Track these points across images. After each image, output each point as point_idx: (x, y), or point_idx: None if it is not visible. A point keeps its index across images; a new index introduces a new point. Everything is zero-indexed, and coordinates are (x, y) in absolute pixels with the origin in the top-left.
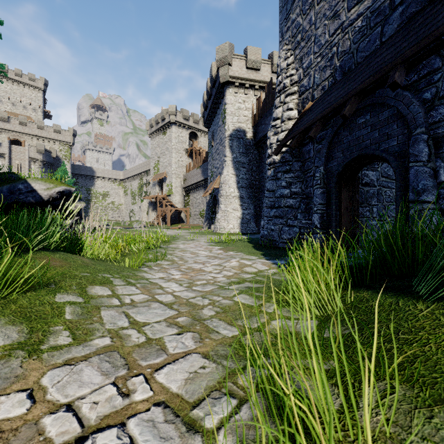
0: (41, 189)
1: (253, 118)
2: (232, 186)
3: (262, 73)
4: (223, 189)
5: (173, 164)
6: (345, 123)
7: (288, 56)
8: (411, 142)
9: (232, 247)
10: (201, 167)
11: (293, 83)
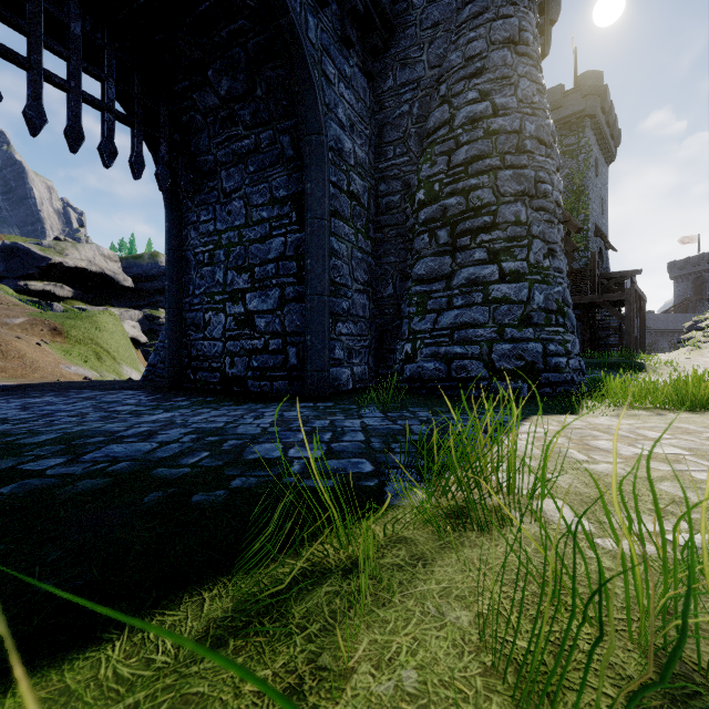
0: None
1: None
2: None
3: None
4: None
5: None
6: None
7: None
8: None
9: None
10: None
11: None
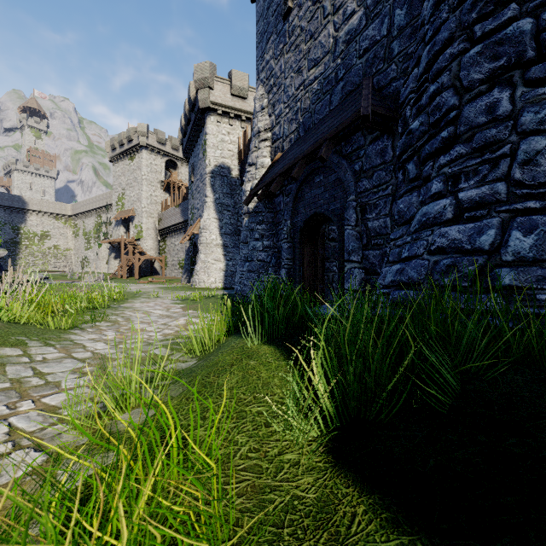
0: None
1: (239, 154)
2: (214, 233)
3: (250, 102)
4: (202, 235)
5: (144, 199)
6: (306, 179)
7: (262, 98)
8: (346, 207)
9: (197, 305)
10: (180, 206)
11: (267, 129)
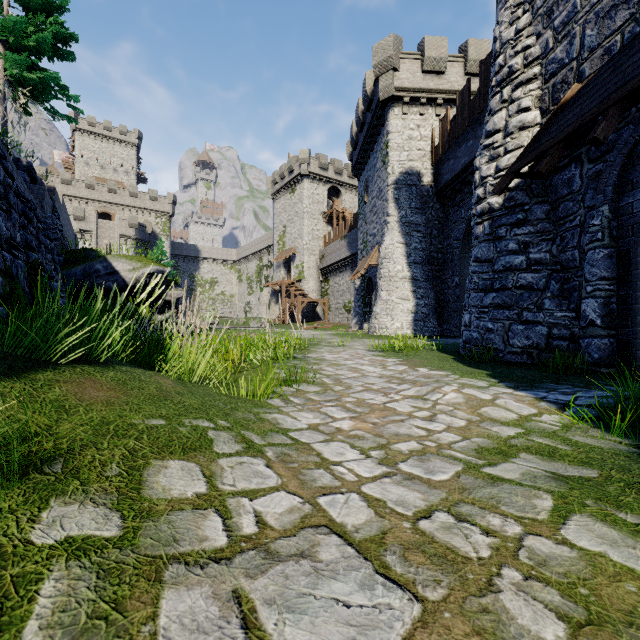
0: (125, 270)
1: (433, 152)
2: (399, 262)
3: (449, 77)
4: (384, 266)
5: (305, 234)
6: None
7: (518, 16)
8: None
9: (417, 359)
10: (346, 237)
11: (531, 61)
